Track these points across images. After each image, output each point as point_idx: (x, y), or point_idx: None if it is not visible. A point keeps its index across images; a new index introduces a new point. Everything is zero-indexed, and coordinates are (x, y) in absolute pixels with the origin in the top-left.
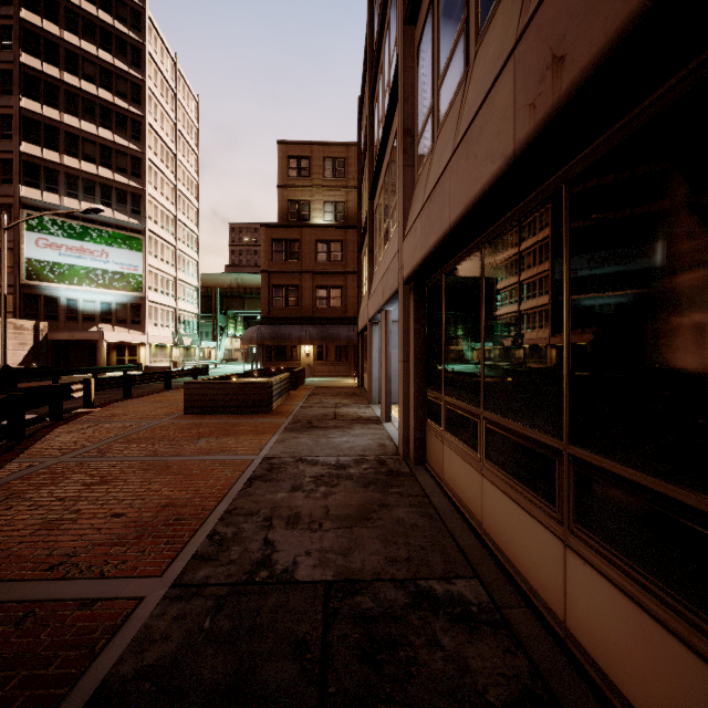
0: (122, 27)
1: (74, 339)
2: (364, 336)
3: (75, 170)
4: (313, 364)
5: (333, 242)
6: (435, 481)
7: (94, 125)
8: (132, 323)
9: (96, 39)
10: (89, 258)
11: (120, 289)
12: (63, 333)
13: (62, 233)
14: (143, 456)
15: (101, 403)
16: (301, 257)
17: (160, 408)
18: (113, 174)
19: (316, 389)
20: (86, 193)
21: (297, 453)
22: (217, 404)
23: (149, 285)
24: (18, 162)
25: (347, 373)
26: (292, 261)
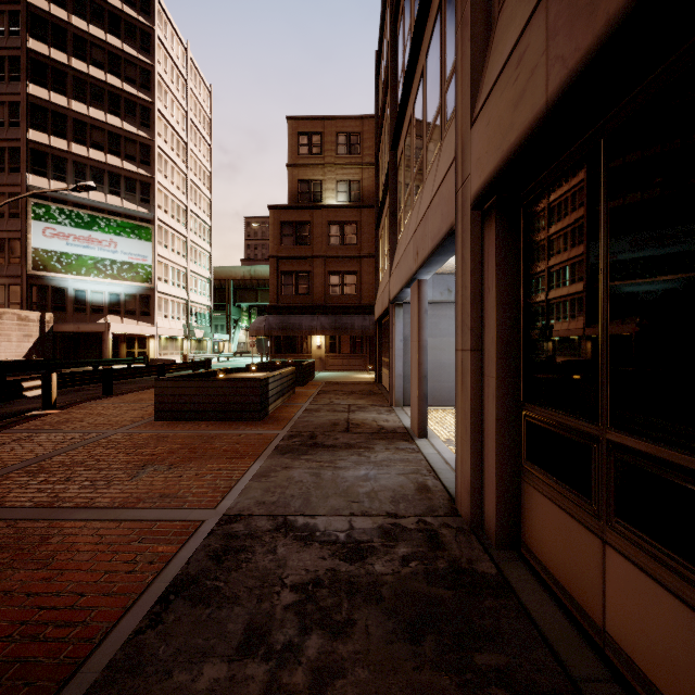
0: (131, 11)
1: (80, 330)
2: (382, 325)
3: (83, 158)
4: (325, 357)
5: (347, 224)
6: (569, 618)
7: (102, 112)
8: (141, 315)
9: (105, 23)
10: (97, 248)
11: (128, 279)
12: (69, 325)
13: (70, 223)
14: (28, 506)
15: (71, 402)
16: (312, 240)
17: (132, 411)
18: (122, 162)
19: (327, 386)
20: (95, 181)
21: (281, 504)
22: (195, 407)
23: (159, 276)
24: (25, 149)
25: (362, 367)
26: (302, 245)
